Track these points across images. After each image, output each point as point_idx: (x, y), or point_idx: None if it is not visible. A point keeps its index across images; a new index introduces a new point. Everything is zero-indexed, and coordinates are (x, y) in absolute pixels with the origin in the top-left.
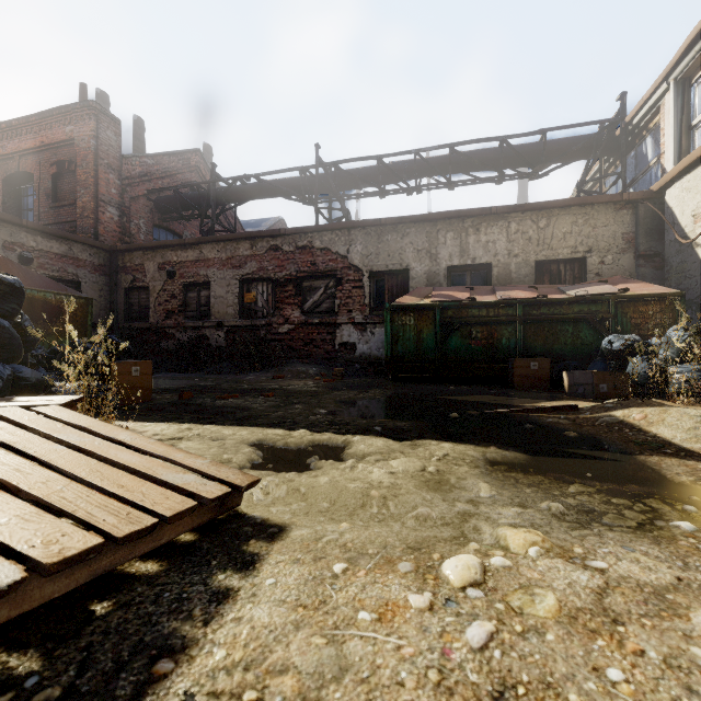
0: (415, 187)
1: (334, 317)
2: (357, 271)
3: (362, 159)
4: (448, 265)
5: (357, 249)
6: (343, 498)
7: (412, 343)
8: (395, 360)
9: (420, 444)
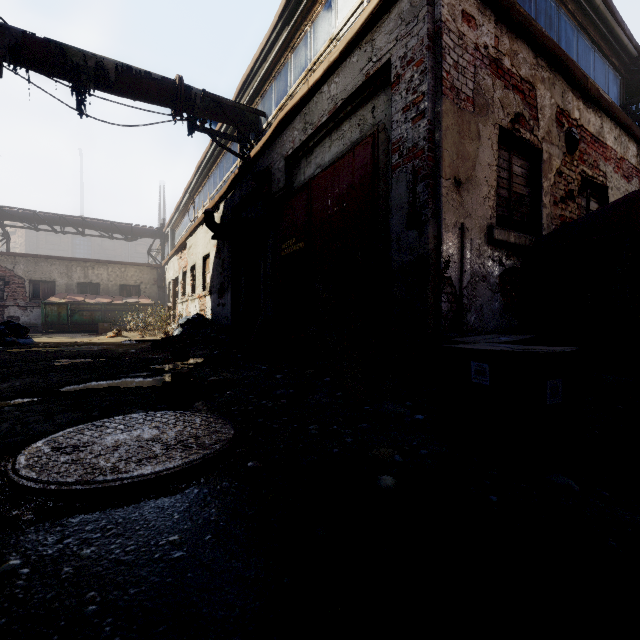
0: (61, 232)
1: (4, 302)
2: (21, 278)
3: (21, 209)
4: (78, 282)
5: (21, 267)
6: (40, 339)
7: (56, 317)
8: (48, 324)
9: (54, 337)
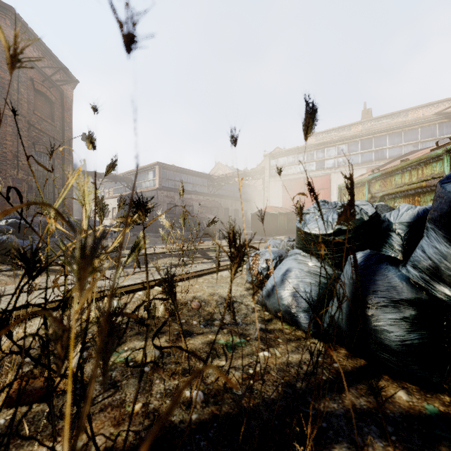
0: None
1: None
2: None
3: None
4: None
5: None
6: None
7: None
8: None
9: None
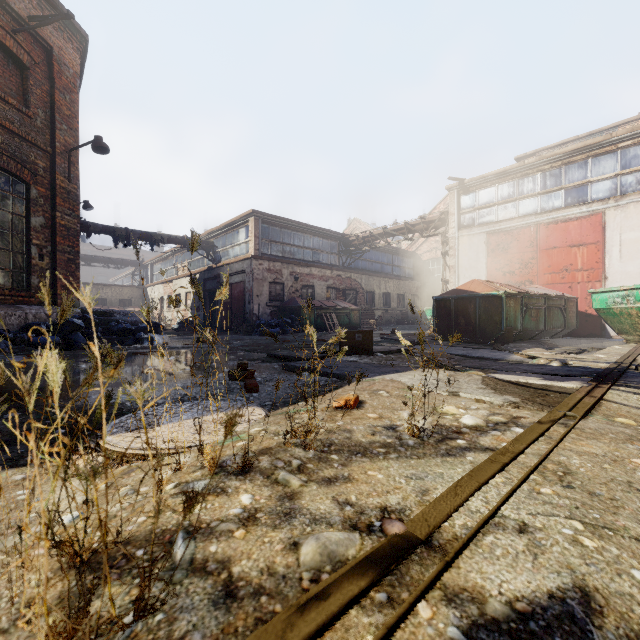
0: None
1: None
2: None
3: None
4: (94, 297)
5: None
6: None
7: None
8: None
9: None
